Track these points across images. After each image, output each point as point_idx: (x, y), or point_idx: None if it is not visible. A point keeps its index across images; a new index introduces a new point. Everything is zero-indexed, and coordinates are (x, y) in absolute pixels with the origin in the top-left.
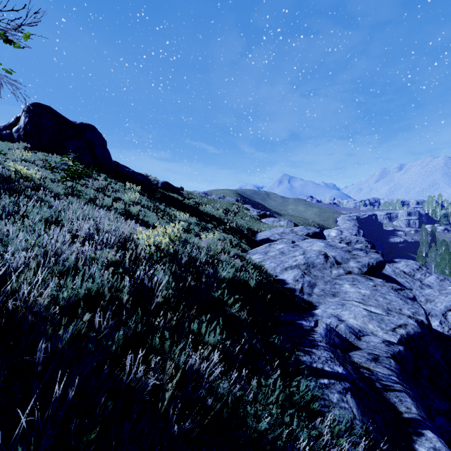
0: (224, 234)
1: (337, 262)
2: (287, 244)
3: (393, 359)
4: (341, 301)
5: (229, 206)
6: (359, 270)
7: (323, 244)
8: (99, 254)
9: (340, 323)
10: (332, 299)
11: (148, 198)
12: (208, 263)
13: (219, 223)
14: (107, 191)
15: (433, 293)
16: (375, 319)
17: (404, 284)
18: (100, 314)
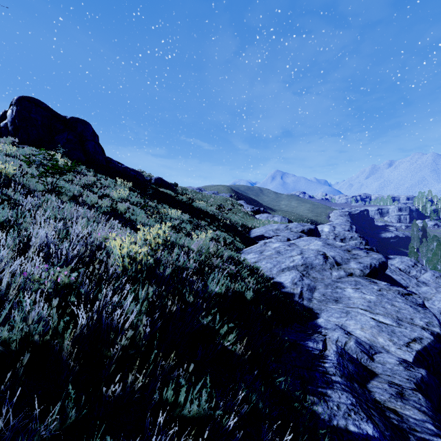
0: (218, 231)
1: (336, 263)
2: (283, 242)
3: (419, 390)
4: (345, 308)
5: (223, 202)
6: (360, 271)
7: (321, 242)
8: (46, 274)
9: (348, 338)
10: (334, 305)
11: (139, 194)
12: (198, 271)
13: (213, 219)
14: (95, 187)
15: (429, 291)
16: (385, 331)
17: (400, 281)
18: (12, 390)
